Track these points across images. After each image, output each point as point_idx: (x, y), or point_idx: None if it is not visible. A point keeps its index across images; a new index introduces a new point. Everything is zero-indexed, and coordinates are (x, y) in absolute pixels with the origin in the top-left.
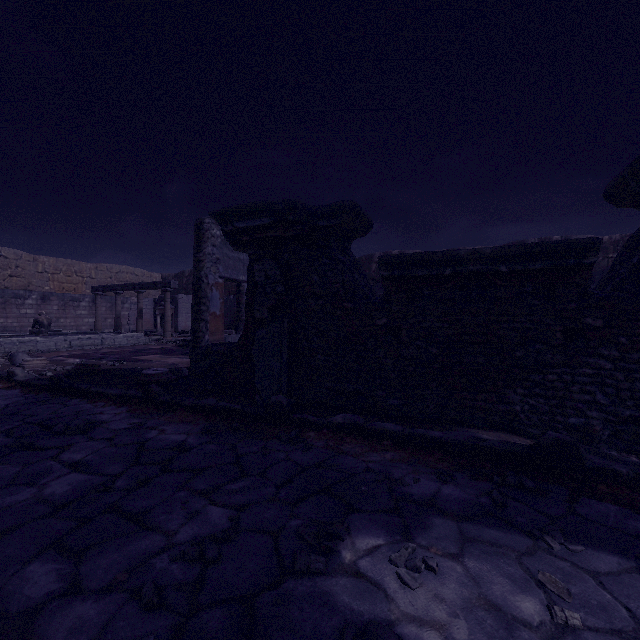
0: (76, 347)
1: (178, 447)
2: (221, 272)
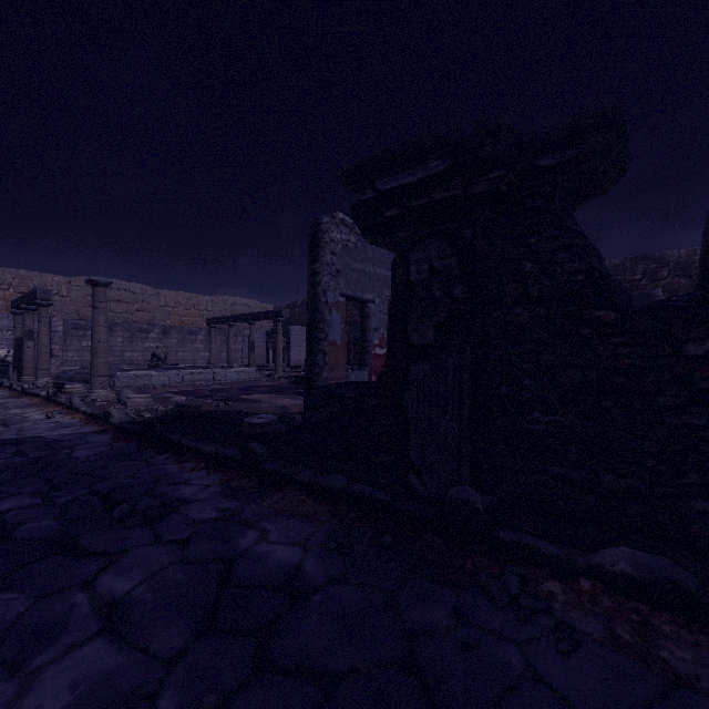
0: (188, 382)
1: (287, 584)
2: (342, 288)
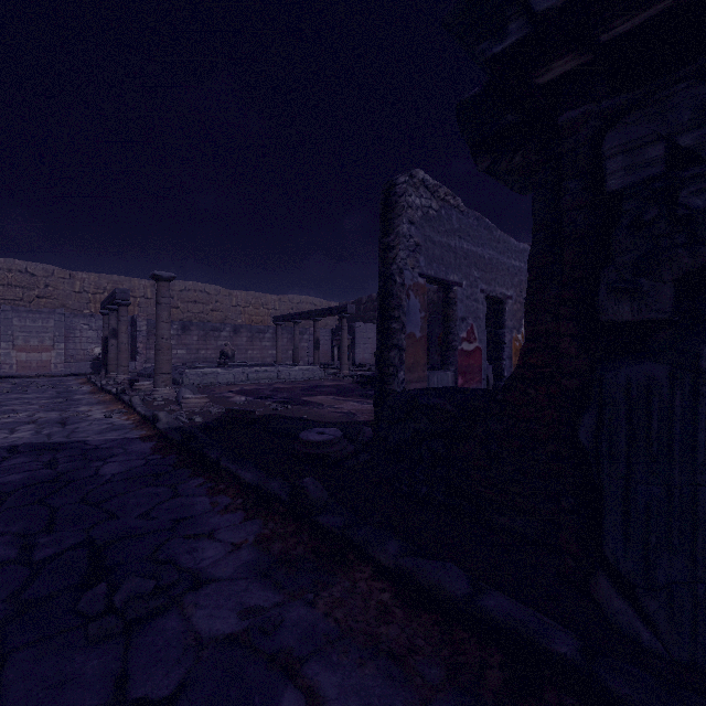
0: (253, 380)
1: None
2: (422, 267)
